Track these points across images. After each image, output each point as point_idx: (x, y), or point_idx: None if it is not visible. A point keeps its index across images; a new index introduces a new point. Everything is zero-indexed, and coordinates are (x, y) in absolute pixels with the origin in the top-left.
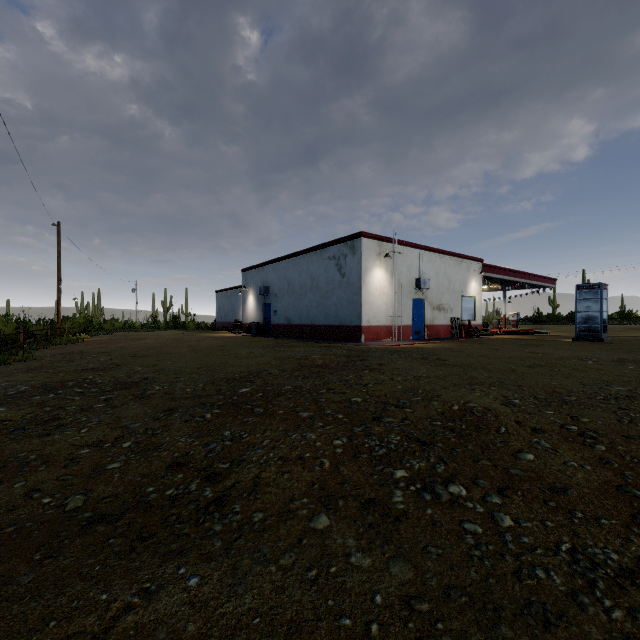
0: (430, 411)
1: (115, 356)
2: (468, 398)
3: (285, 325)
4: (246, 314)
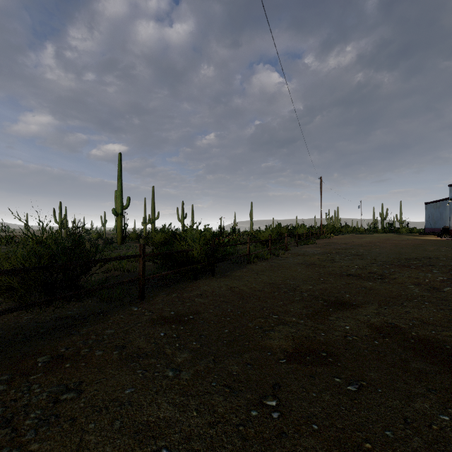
0: None
1: (349, 245)
2: None
3: None
4: None
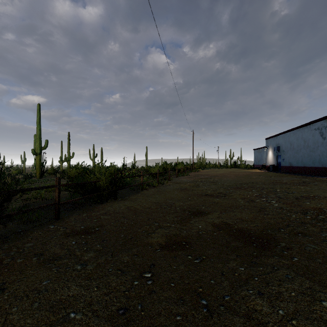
0: (298, 195)
1: (209, 176)
2: (323, 194)
3: (288, 166)
4: (267, 161)
